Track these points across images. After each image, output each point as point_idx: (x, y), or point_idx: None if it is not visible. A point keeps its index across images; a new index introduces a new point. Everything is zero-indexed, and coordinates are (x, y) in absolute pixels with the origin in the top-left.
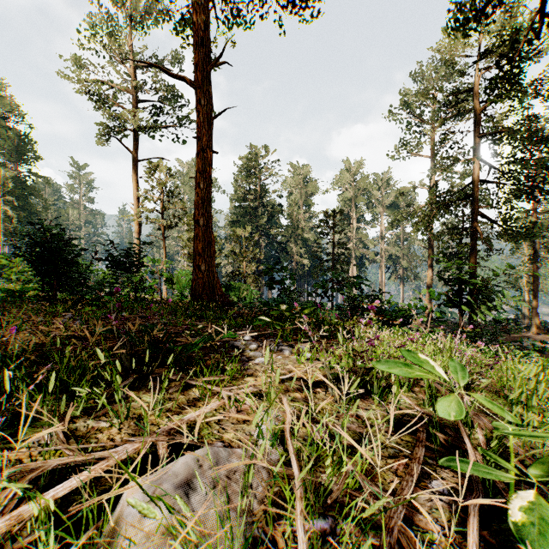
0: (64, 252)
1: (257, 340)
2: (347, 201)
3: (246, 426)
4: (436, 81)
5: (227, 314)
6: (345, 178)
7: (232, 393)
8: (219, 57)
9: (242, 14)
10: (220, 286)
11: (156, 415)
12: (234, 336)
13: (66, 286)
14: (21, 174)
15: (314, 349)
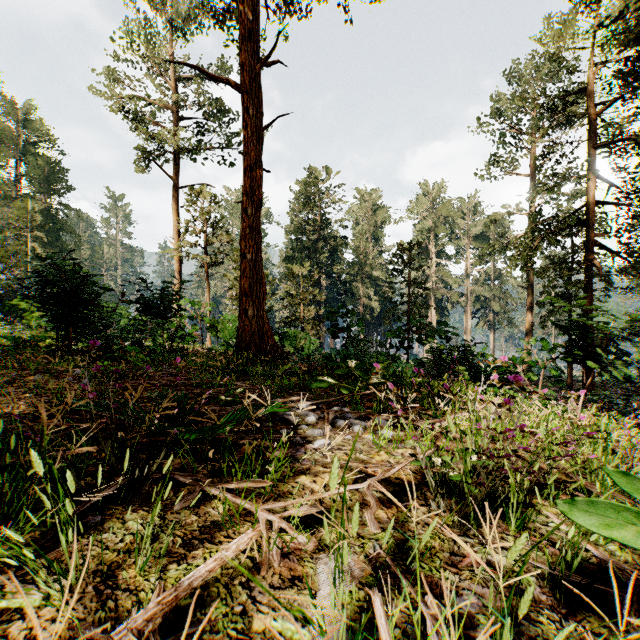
0: (82, 293)
1: (317, 409)
2: (425, 231)
3: (296, 594)
4: (537, 82)
5: (278, 371)
6: (422, 205)
7: (275, 516)
8: (270, 53)
9: (298, 4)
10: (272, 335)
11: (139, 566)
12: (283, 410)
13: (85, 333)
14: (51, 207)
15: (395, 423)
